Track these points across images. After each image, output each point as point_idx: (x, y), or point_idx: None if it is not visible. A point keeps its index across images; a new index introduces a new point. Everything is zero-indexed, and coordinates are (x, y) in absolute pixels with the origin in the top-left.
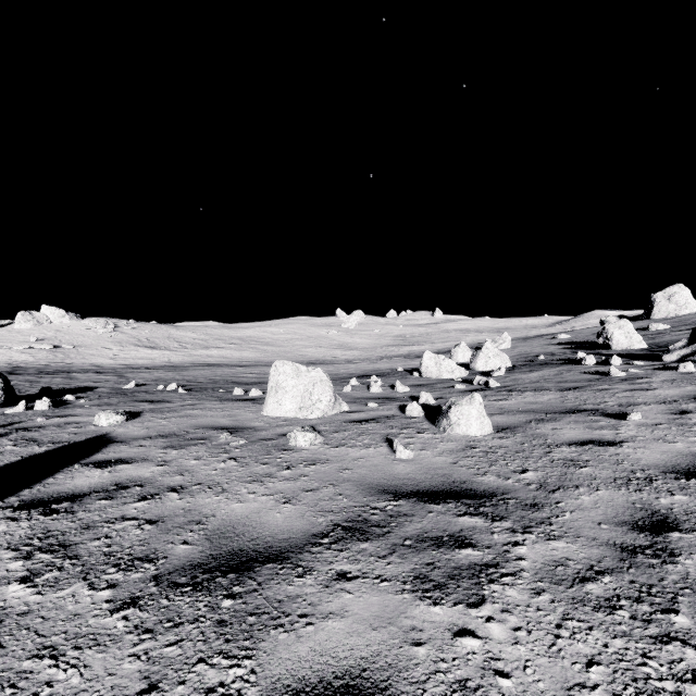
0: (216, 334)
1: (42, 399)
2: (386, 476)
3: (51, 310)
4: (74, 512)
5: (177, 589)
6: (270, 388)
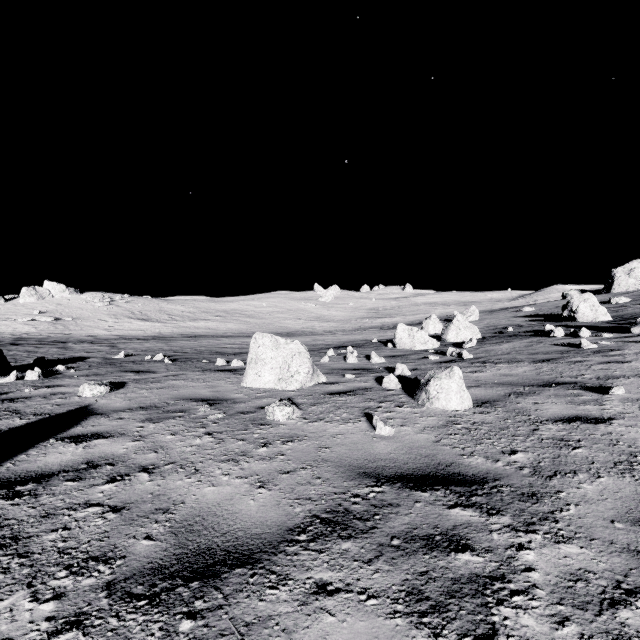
0: (204, 307)
1: (34, 369)
2: (367, 456)
3: (53, 285)
4: (37, 496)
5: (131, 603)
6: (249, 360)
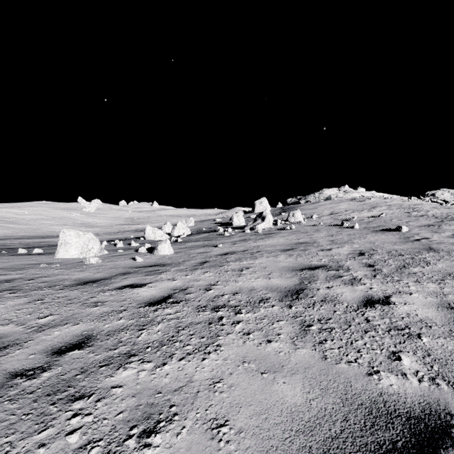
0: None
1: None
2: (134, 265)
3: None
4: None
5: (76, 286)
6: (60, 244)
